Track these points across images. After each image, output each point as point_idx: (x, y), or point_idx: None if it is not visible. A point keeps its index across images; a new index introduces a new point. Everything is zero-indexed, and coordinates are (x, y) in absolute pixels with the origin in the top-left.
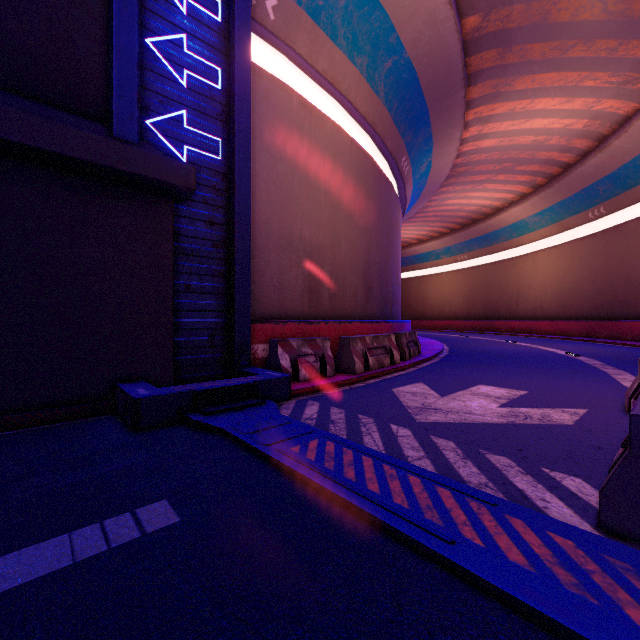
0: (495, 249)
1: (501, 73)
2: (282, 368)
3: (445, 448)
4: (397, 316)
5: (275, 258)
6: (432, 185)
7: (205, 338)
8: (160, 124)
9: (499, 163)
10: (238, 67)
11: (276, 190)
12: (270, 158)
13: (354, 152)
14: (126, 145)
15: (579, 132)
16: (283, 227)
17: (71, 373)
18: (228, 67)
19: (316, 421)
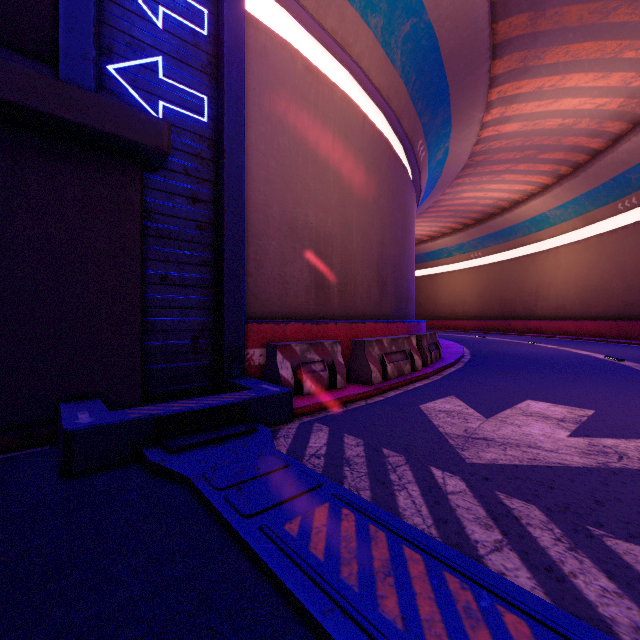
0: (512, 245)
1: (531, 43)
2: (282, 379)
3: (530, 522)
4: (412, 315)
5: (276, 247)
6: (448, 175)
7: (186, 342)
8: (127, 72)
9: (520, 151)
10: (228, 8)
11: (277, 167)
12: (270, 128)
13: (367, 129)
14: (72, 86)
15: (612, 113)
16: (285, 210)
17: None
18: (216, 9)
19: (325, 460)
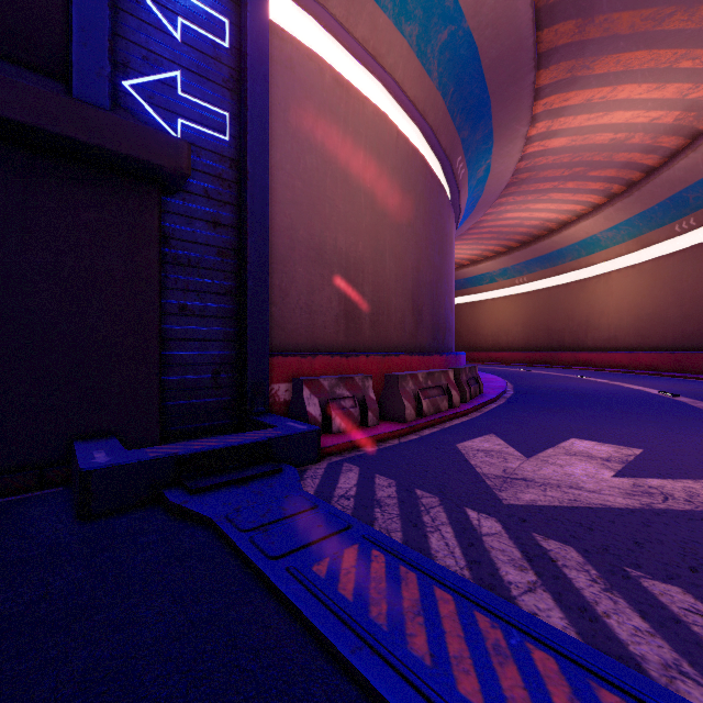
0: (560, 270)
1: (579, 52)
2: (309, 416)
3: (566, 563)
4: (450, 347)
5: (302, 273)
6: (490, 194)
7: (207, 376)
8: (144, 88)
9: (569, 168)
10: (251, 18)
11: (304, 187)
12: (296, 146)
13: (401, 146)
14: (86, 105)
15: (668, 127)
16: (312, 234)
17: (5, 428)
18: (239, 19)
19: (355, 501)
